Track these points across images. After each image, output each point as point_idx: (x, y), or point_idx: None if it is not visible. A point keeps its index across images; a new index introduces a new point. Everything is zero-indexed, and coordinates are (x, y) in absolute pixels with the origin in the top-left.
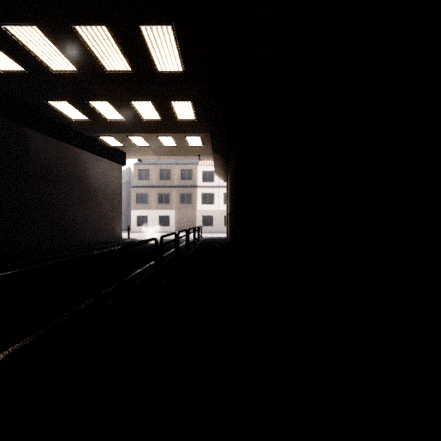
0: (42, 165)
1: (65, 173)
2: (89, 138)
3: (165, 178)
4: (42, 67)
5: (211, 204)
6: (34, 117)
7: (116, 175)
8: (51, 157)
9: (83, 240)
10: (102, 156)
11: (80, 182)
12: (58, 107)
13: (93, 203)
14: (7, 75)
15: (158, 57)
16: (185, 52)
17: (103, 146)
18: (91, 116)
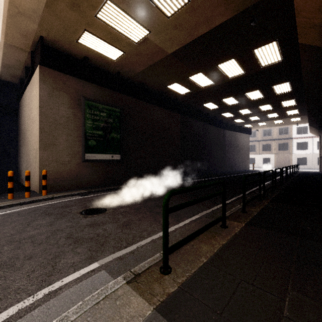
0: (227, 141)
1: (233, 143)
2: (238, 127)
3: (267, 135)
4: (240, 114)
5: (305, 150)
6: (227, 126)
7: (247, 140)
8: (229, 138)
9: (237, 169)
10: (243, 133)
11: (236, 145)
12: (235, 121)
13: (240, 154)
14: (227, 118)
15: (285, 105)
16: (297, 101)
17: (242, 128)
18: (245, 120)
